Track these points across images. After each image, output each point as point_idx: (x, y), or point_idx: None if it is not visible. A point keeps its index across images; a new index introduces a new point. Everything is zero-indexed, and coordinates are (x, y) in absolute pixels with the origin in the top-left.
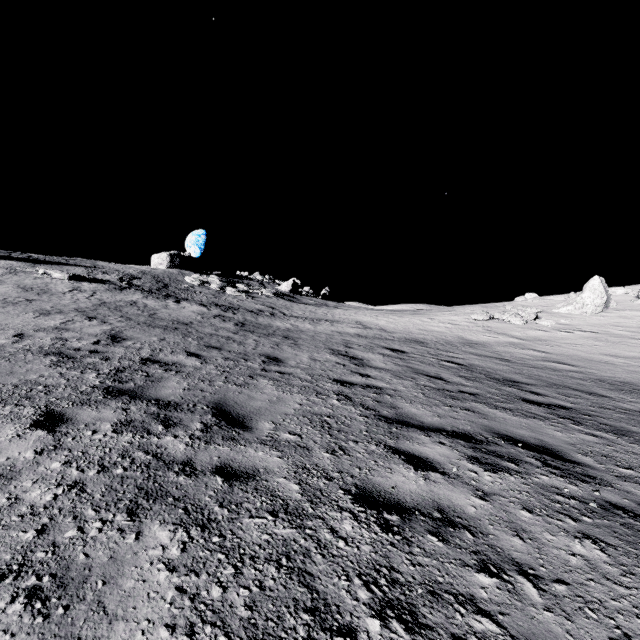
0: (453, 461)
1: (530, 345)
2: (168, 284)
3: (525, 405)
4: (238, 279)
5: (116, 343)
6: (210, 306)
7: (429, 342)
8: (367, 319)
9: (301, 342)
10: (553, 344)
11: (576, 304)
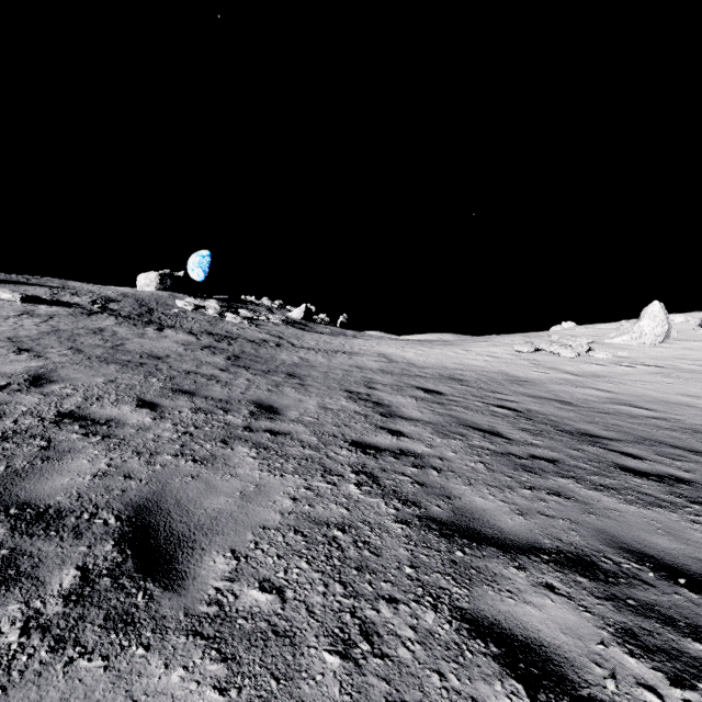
0: (594, 650)
1: (589, 383)
2: (154, 309)
3: (630, 479)
4: (242, 304)
5: (34, 388)
6: (201, 335)
7: (469, 379)
8: (392, 351)
9: (310, 381)
10: (616, 381)
11: (633, 333)
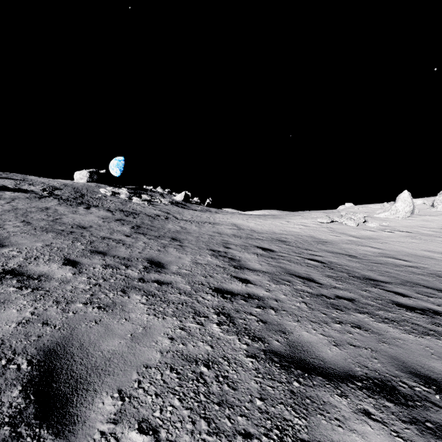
0: None
1: (366, 243)
2: (85, 194)
3: (404, 312)
4: (143, 191)
5: None
6: (115, 212)
7: (290, 241)
8: (240, 222)
9: (186, 243)
10: (383, 242)
11: (391, 211)
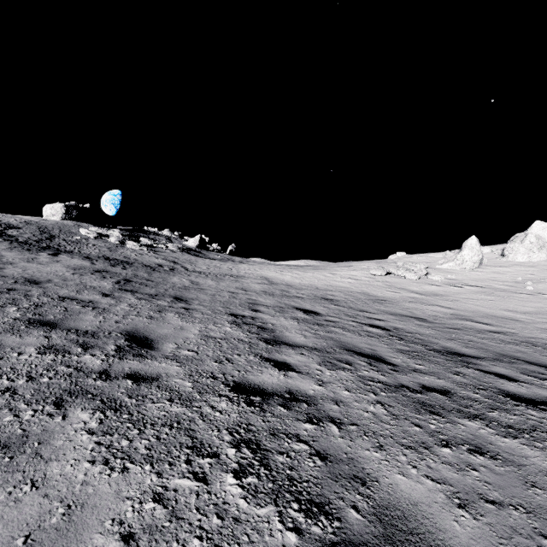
0: None
1: (433, 300)
2: (56, 235)
3: (526, 411)
4: (144, 234)
5: None
6: (97, 260)
7: (339, 299)
8: (272, 274)
9: (196, 305)
10: (452, 299)
11: (457, 261)
